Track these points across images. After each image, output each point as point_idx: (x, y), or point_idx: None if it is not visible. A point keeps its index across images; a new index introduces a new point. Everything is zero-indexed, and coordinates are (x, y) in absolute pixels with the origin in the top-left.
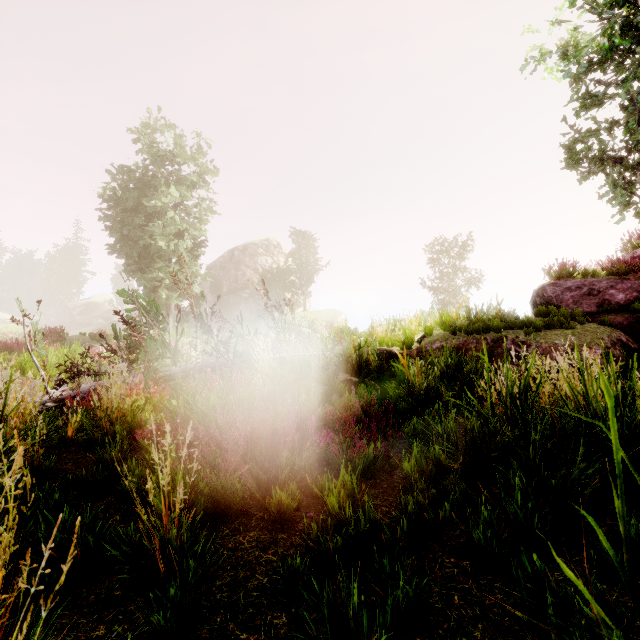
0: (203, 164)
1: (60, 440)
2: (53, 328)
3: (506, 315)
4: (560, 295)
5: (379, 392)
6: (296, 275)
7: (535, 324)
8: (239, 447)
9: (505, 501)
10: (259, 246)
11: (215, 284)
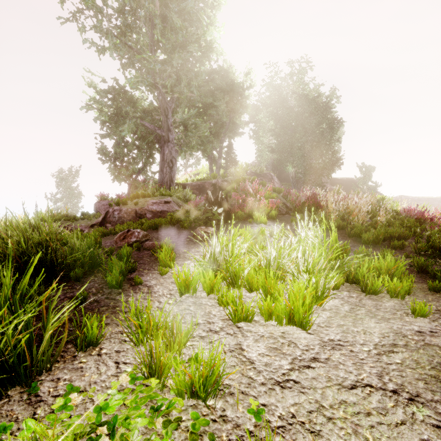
0: None
1: None
2: None
3: (69, 214)
4: (100, 207)
5: None
6: None
7: (76, 218)
8: None
9: None
10: None
11: None
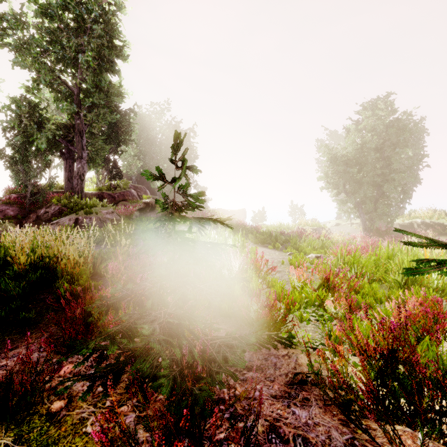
0: None
1: None
2: None
3: None
4: None
5: None
6: None
7: None
8: None
9: None
10: None
11: None
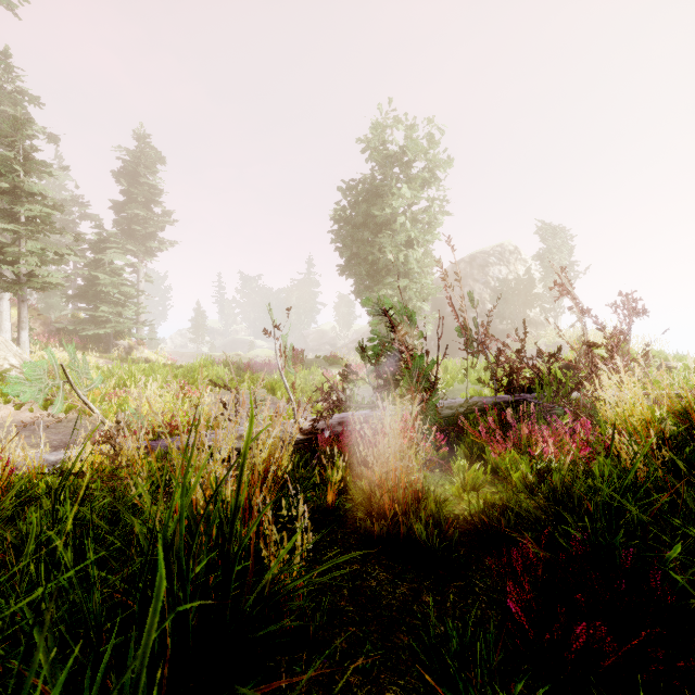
0: (434, 156)
1: (318, 509)
2: (295, 351)
3: None
4: None
5: None
6: (543, 285)
7: None
8: None
9: None
10: (490, 254)
11: (437, 304)
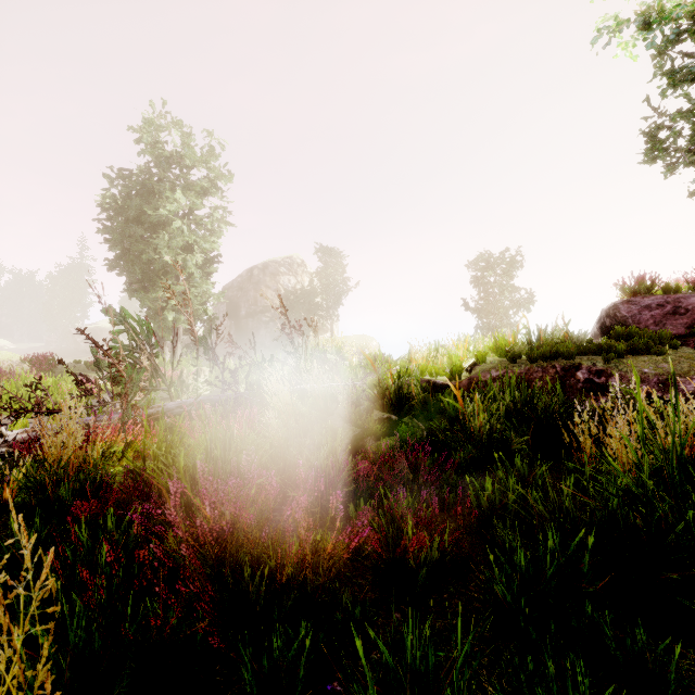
0: (215, 168)
1: None
2: (42, 355)
3: (576, 338)
4: (637, 315)
5: (424, 434)
6: (322, 297)
7: (616, 348)
8: (209, 552)
9: (690, 660)
10: (281, 264)
11: (232, 307)
